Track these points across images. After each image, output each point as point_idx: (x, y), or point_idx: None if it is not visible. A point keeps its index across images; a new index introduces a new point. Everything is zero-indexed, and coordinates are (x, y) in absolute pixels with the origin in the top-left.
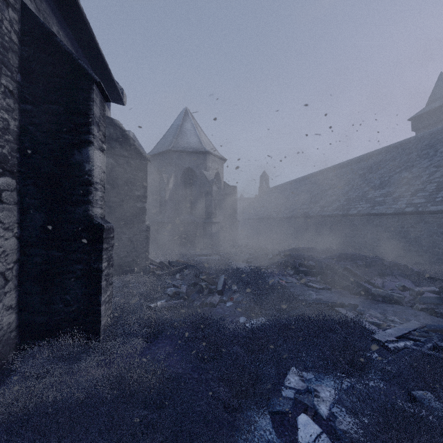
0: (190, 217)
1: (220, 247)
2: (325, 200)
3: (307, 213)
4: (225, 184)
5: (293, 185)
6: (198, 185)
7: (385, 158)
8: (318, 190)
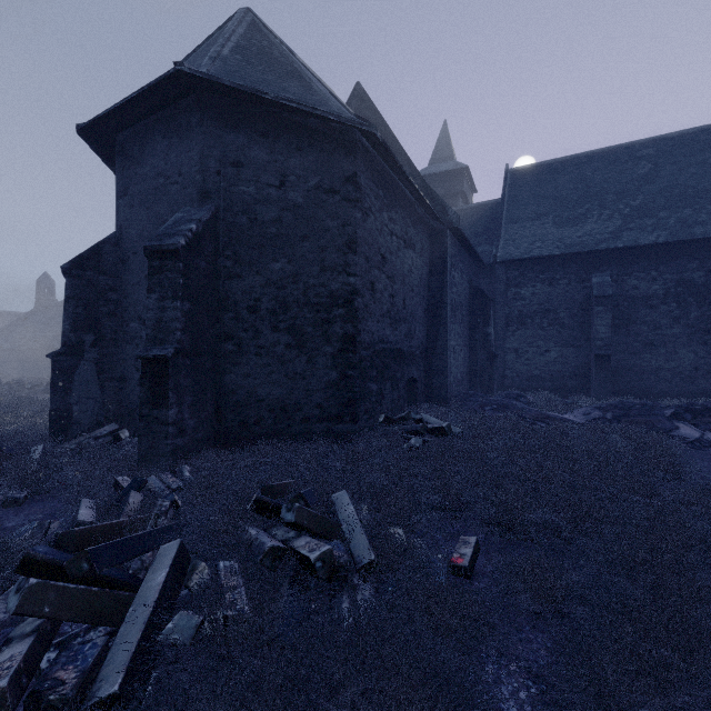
0: None
1: None
2: None
3: None
4: None
5: None
6: None
7: None
8: None
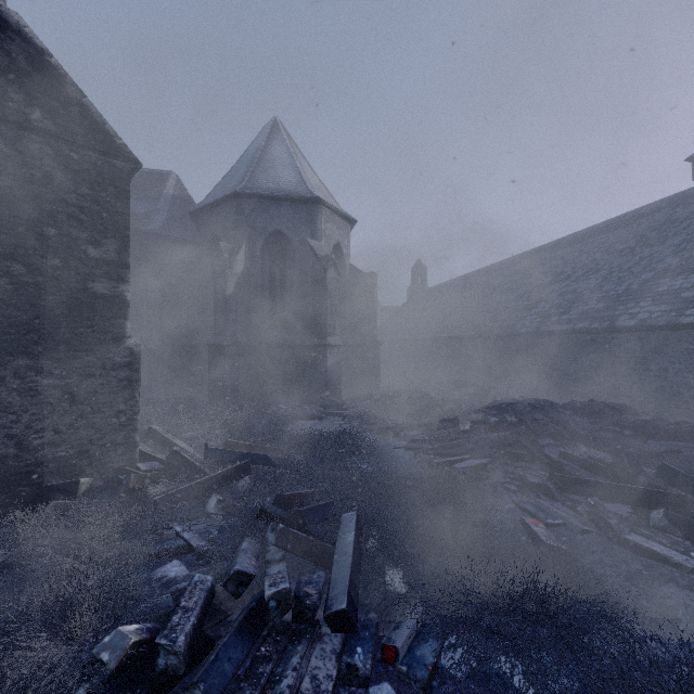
0: (281, 333)
1: (343, 396)
2: (550, 302)
3: (513, 328)
4: (353, 269)
5: (474, 280)
6: (297, 269)
7: (676, 217)
8: (529, 285)
